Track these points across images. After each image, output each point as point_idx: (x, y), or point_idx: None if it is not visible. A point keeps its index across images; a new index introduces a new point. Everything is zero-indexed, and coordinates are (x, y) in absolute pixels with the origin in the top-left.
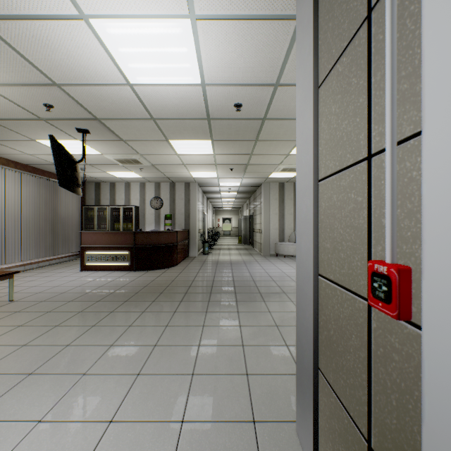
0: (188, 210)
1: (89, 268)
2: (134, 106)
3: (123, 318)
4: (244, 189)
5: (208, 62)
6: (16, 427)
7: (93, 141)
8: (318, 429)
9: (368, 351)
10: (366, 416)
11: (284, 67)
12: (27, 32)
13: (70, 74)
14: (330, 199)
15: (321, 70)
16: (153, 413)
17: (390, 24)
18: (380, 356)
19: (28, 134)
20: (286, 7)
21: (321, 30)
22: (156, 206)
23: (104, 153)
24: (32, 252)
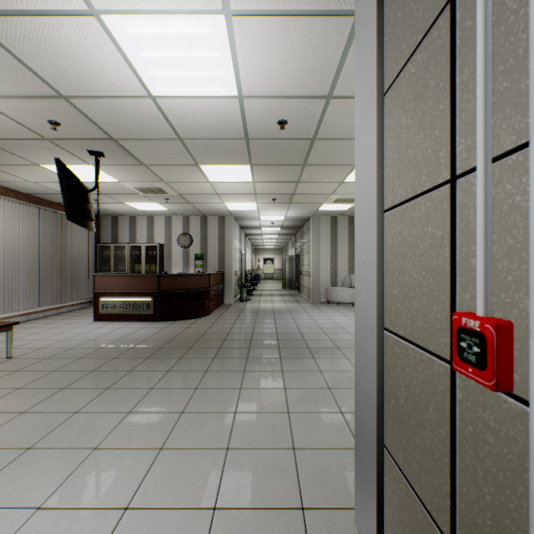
0: (223, 248)
1: (104, 317)
2: (157, 124)
3: (144, 378)
4: (289, 223)
5: (247, 69)
6: (9, 516)
7: (108, 166)
8: (383, 521)
9: (452, 429)
10: (449, 511)
11: (338, 75)
12: (26, 31)
13: (79, 84)
14: (400, 234)
15: (387, 73)
16: (179, 497)
17: (483, 4)
18: (469, 436)
19: (30, 158)
20: (341, 0)
21: (387, 23)
22: (184, 244)
23: (122, 181)
24: (36, 299)
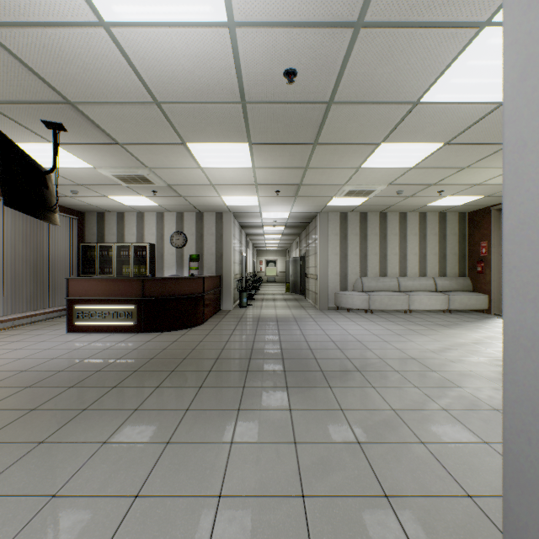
0: (220, 249)
1: (79, 328)
2: (121, 76)
3: (99, 423)
4: (293, 222)
5: None
6: None
7: (75, 146)
8: None
9: None
10: None
11: None
12: None
13: None
14: None
15: None
16: None
17: None
18: None
19: None
20: None
21: None
22: (177, 244)
23: (97, 167)
24: (2, 306)
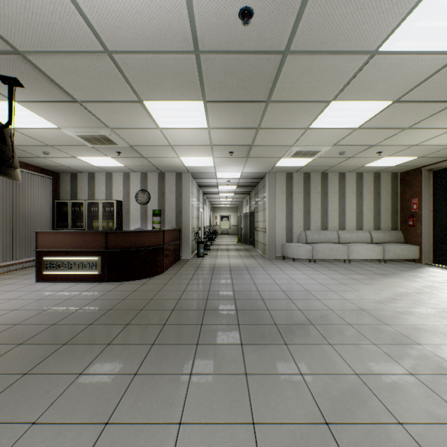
0: (180, 205)
1: (47, 278)
2: (66, 17)
3: (35, 394)
4: (244, 181)
5: None
6: None
7: (36, 104)
8: None
9: None
10: None
11: None
12: None
13: None
14: None
15: None
16: None
17: None
18: None
19: None
20: None
21: None
22: (142, 201)
23: (62, 127)
24: None
